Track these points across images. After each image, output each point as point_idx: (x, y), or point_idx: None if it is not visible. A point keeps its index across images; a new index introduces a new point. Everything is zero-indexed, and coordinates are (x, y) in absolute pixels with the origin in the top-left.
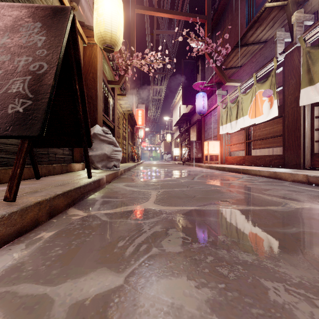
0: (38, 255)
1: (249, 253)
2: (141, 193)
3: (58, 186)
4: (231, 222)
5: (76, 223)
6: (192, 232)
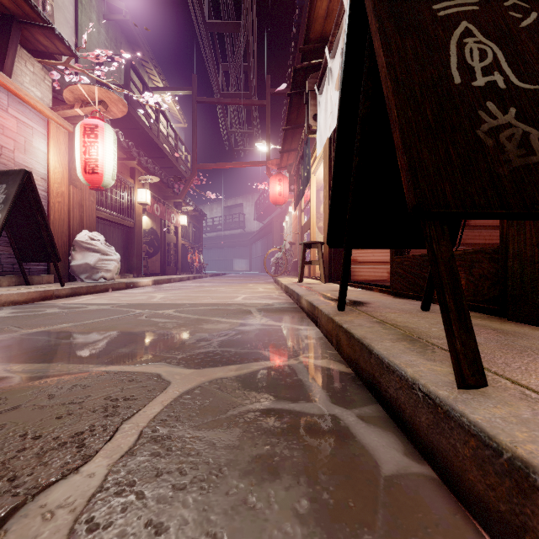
0: (291, 333)
1: (155, 332)
2: (167, 471)
3: (400, 336)
4: (111, 347)
5: (298, 349)
6: (173, 340)
